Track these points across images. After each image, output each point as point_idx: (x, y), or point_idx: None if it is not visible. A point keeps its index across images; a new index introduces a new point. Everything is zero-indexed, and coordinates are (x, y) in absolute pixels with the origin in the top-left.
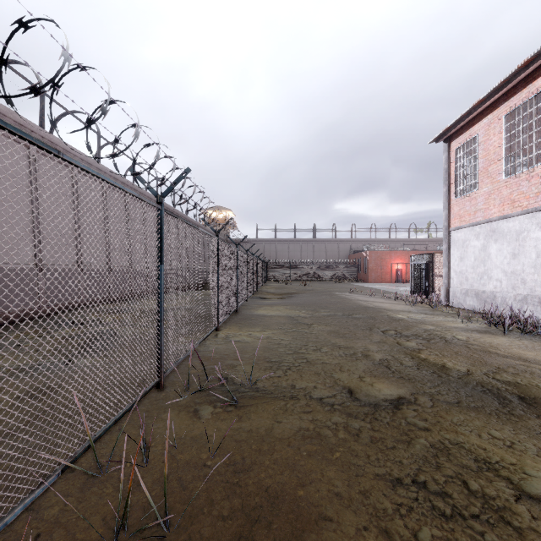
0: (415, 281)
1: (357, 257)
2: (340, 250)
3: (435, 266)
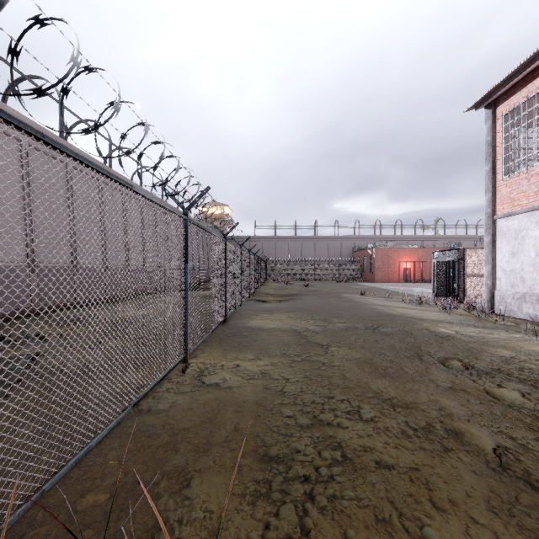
0: (438, 281)
1: (362, 255)
2: (343, 248)
3: (467, 264)
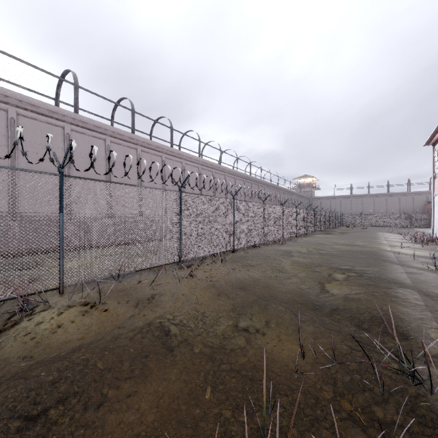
0: None
1: (429, 207)
2: (414, 201)
3: None
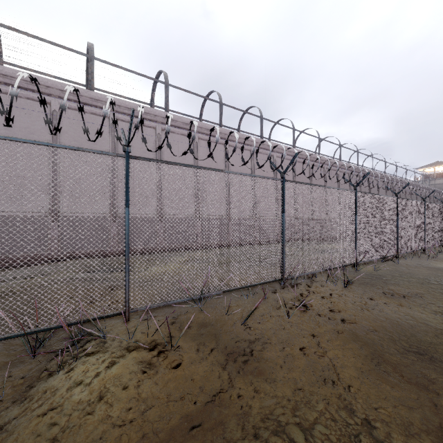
0: None
1: None
2: None
3: None
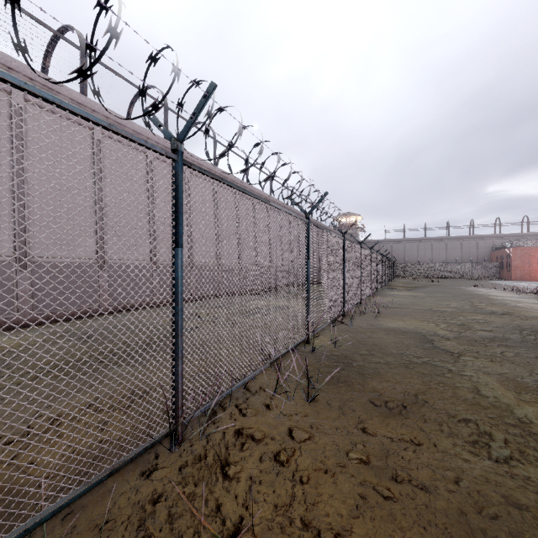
0: None
1: (500, 254)
2: (479, 247)
3: None
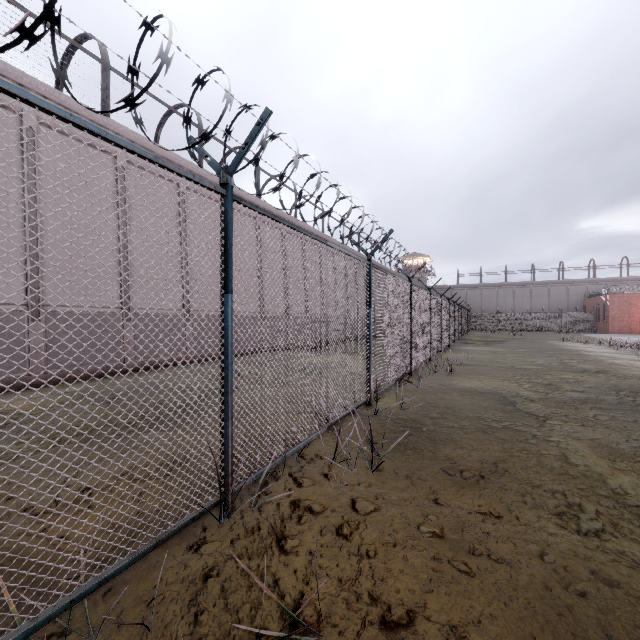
0: None
1: (594, 302)
2: (569, 294)
3: None
